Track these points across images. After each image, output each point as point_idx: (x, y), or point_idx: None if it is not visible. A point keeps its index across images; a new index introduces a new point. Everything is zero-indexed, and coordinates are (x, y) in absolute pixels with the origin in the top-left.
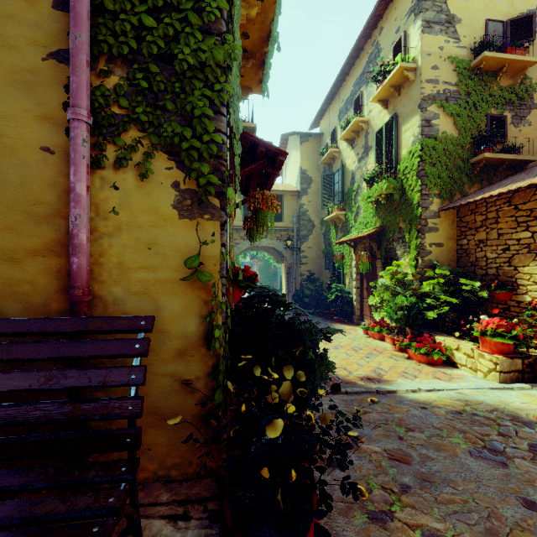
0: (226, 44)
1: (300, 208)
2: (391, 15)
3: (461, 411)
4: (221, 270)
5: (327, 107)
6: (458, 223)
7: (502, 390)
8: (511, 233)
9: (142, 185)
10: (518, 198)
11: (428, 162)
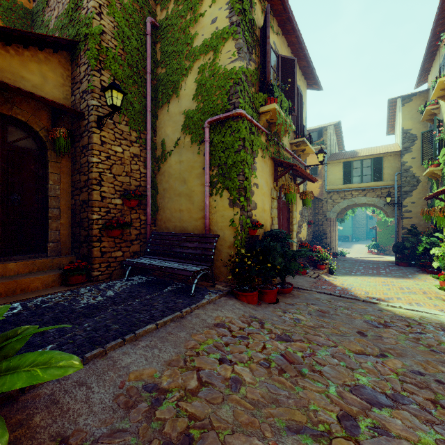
0: (240, 154)
1: (402, 166)
2: None
3: (406, 317)
4: (240, 223)
5: (431, 63)
6: None
7: None
8: None
9: (221, 199)
10: None
11: None
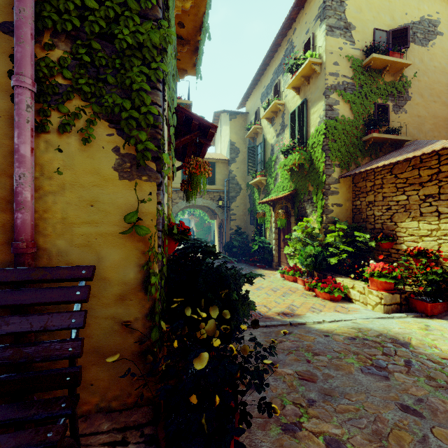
0: (161, 29)
1: (230, 174)
2: (302, 19)
3: (355, 337)
4: (158, 225)
5: (252, 91)
6: (353, 188)
7: (385, 319)
8: (392, 196)
9: (85, 148)
10: (397, 169)
11: (330, 139)
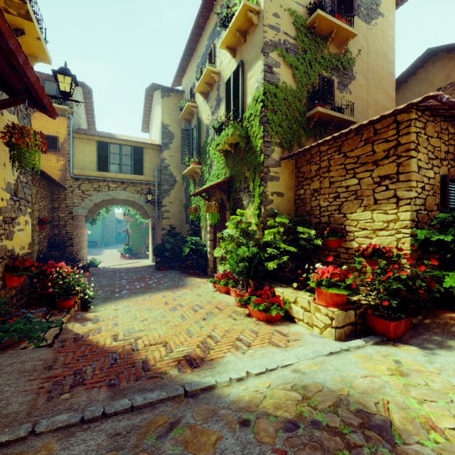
0: None
1: (162, 162)
2: None
3: (297, 419)
4: None
5: (187, 65)
6: (296, 174)
7: (340, 354)
8: (341, 181)
9: None
10: (346, 146)
11: (270, 108)
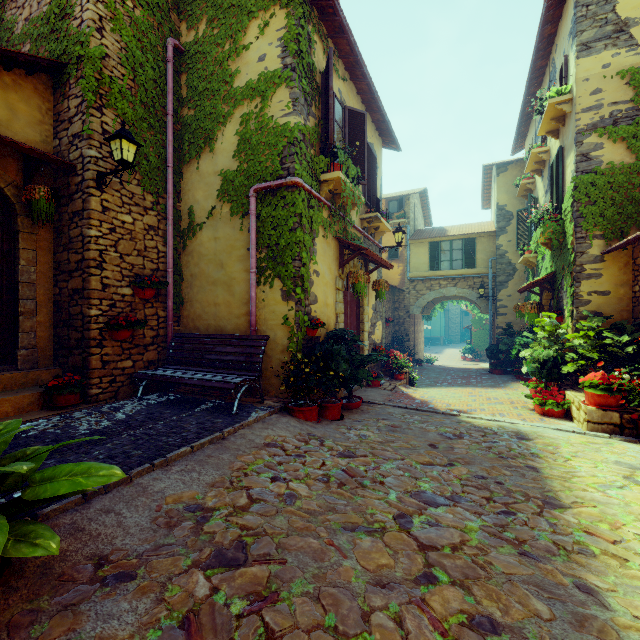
0: (296, 234)
1: (496, 250)
2: (560, 33)
3: (484, 427)
4: (296, 321)
5: (528, 128)
6: (632, 266)
7: (566, 432)
8: None
9: (271, 290)
10: None
11: (584, 201)
